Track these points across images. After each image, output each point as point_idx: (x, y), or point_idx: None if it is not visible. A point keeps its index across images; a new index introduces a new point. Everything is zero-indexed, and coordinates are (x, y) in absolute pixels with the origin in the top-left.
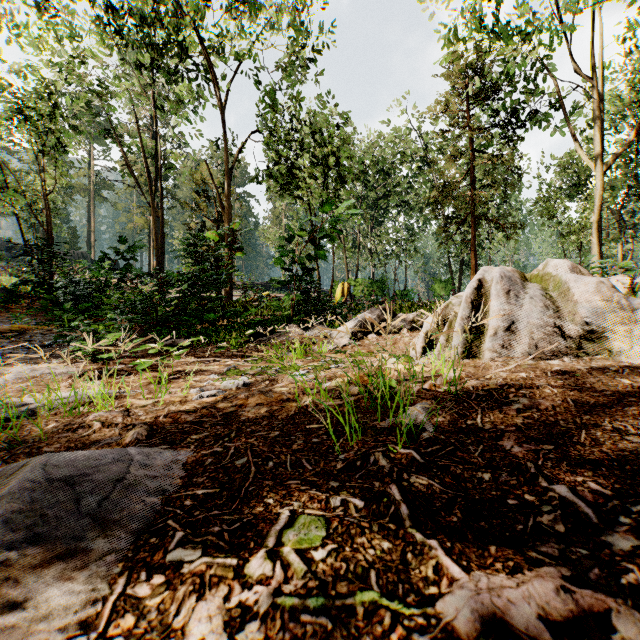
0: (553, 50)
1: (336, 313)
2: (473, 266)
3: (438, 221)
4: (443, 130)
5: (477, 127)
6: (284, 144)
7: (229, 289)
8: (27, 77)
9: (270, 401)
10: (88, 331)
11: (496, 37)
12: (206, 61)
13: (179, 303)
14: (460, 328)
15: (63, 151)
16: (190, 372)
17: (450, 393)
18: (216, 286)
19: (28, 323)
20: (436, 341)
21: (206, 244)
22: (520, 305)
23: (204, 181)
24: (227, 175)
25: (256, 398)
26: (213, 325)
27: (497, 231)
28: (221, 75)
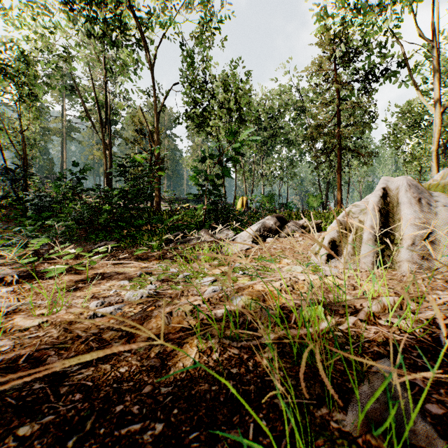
0: (401, 21)
1: (239, 220)
2: (339, 184)
3: (310, 153)
4: (317, 84)
5: (342, 81)
6: (199, 93)
7: (158, 201)
8: (12, 47)
9: (166, 332)
10: (29, 235)
11: (358, 12)
12: (141, 32)
13: (115, 212)
14: (371, 237)
15: (35, 99)
16: (106, 275)
17: (402, 330)
18: (143, 198)
19: (1, 227)
20: (339, 248)
21: (135, 165)
22: (434, 213)
23: (141, 123)
24: (157, 117)
25: (151, 325)
26: (141, 229)
27: (354, 159)
28: (151, 41)
